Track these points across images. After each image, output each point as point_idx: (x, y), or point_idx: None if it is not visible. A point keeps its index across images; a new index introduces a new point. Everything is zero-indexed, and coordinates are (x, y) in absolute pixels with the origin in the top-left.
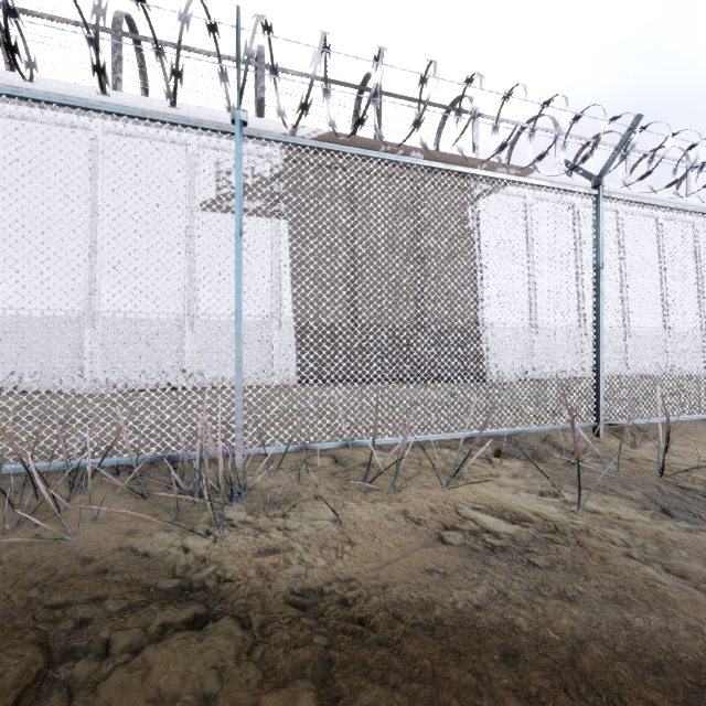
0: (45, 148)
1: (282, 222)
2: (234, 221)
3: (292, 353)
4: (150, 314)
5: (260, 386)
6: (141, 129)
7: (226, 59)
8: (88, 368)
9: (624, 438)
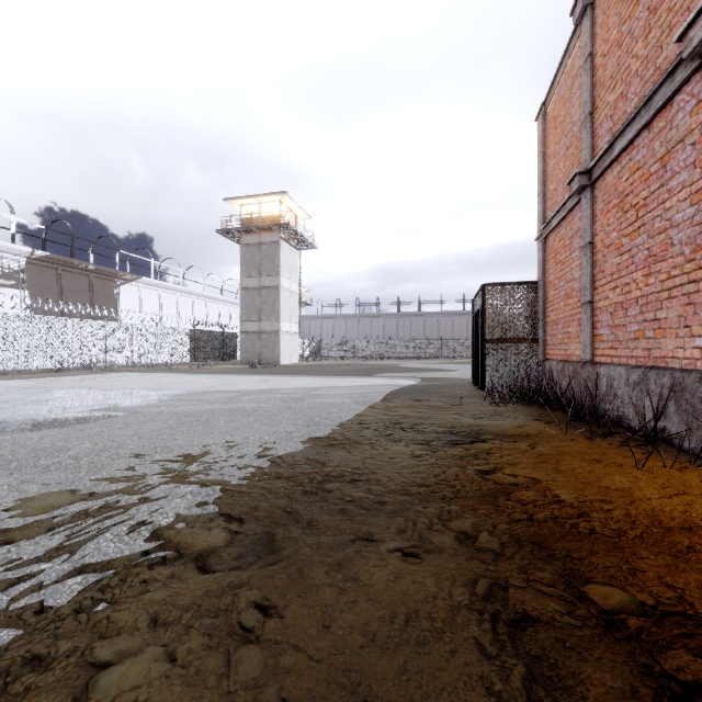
0: None
1: (26, 292)
2: (0, 290)
3: None
4: None
5: None
6: None
7: None
8: None
9: None
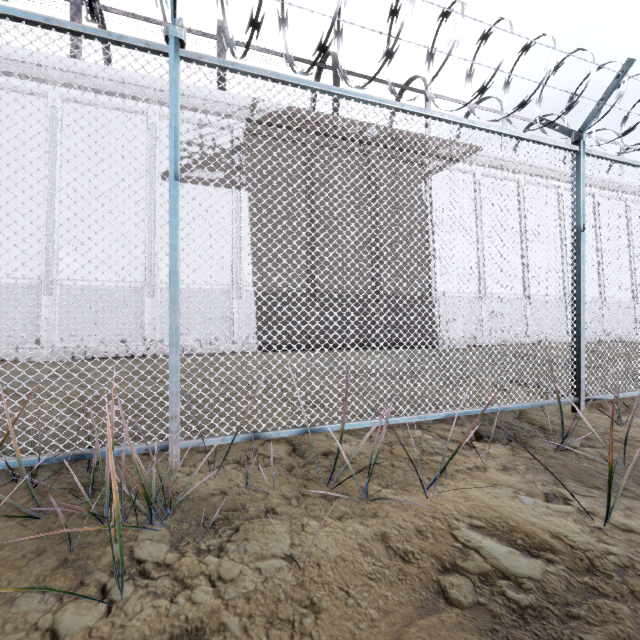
0: (1, 114)
1: (243, 193)
2: (195, 191)
3: (253, 321)
4: (110, 282)
5: (221, 353)
6: (101, 98)
7: (187, 31)
8: (45, 337)
9: (597, 411)
